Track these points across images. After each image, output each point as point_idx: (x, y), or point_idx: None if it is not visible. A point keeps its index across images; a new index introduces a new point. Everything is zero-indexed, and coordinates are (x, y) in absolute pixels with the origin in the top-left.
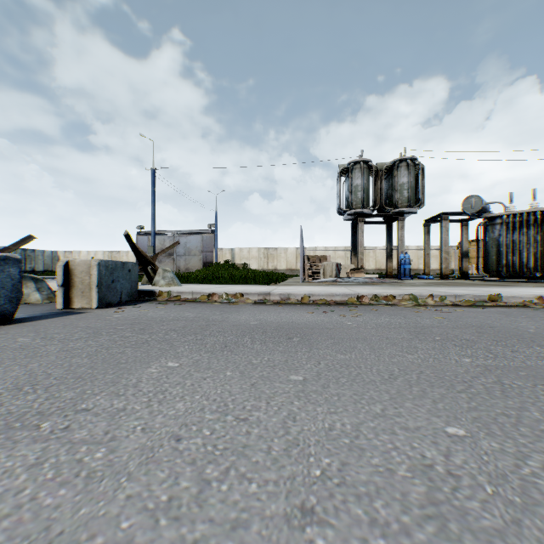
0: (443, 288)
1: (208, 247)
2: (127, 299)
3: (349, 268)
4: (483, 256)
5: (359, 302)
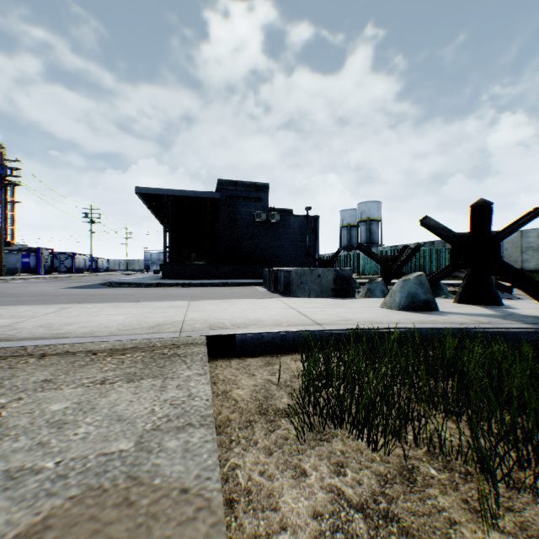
0: None
1: None
2: None
3: None
4: None
5: None
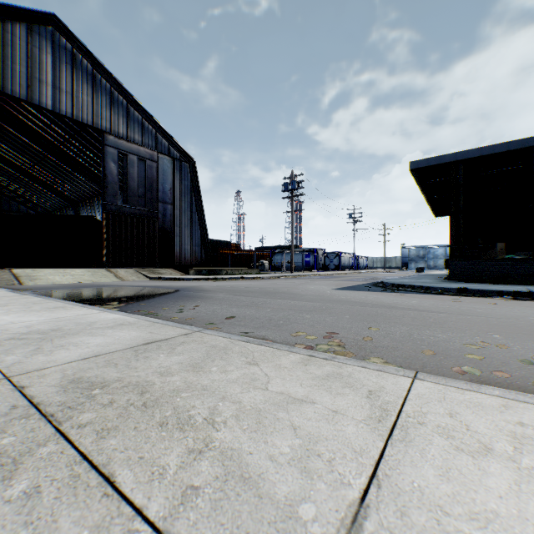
0: None
1: None
2: None
3: None
4: None
5: None
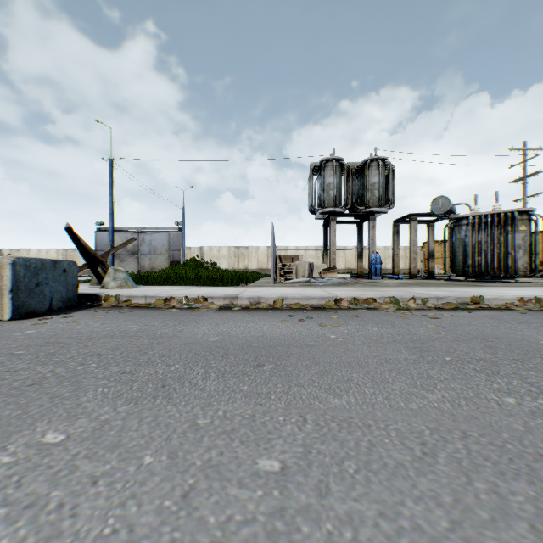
0: (420, 289)
1: (175, 246)
2: (62, 306)
3: (322, 267)
4: (448, 256)
5: (338, 306)
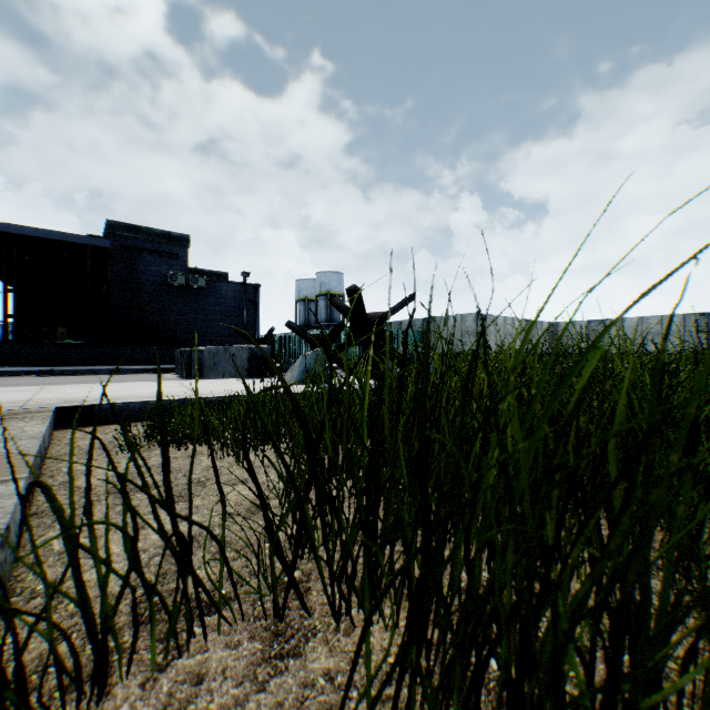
0: None
1: None
2: None
3: None
4: None
5: None
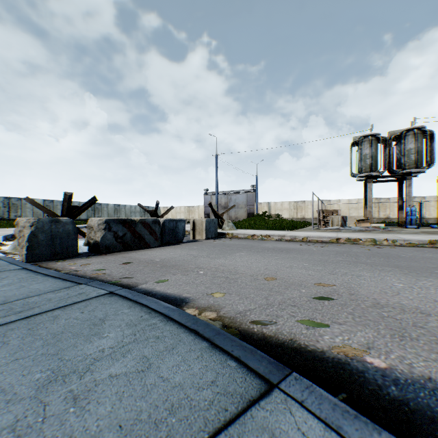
0: (412, 235)
1: (251, 202)
2: (214, 236)
3: (358, 218)
4: None
5: (337, 241)
